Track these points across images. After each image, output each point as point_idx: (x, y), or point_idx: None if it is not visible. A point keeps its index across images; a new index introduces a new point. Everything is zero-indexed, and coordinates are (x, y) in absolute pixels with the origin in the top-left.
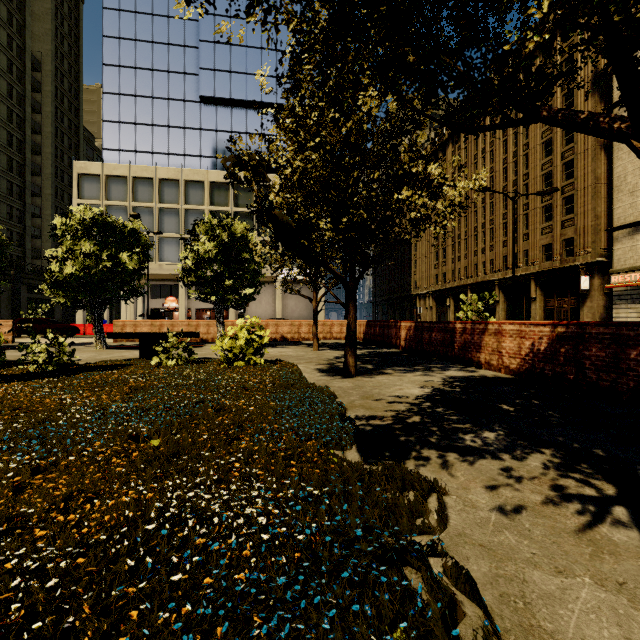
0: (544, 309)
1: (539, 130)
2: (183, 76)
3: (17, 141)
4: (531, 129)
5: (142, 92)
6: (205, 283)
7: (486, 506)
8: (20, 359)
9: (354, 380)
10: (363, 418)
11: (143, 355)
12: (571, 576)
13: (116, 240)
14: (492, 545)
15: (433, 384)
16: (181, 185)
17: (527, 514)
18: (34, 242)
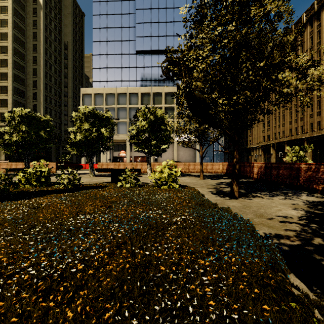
0: None
1: None
2: (128, 42)
3: (58, 82)
4: None
5: (110, 52)
6: (141, 143)
7: None
8: (56, 182)
9: (240, 201)
10: (272, 236)
11: (112, 180)
12: None
13: (99, 122)
14: None
15: (301, 207)
16: (127, 95)
17: None
18: (65, 127)
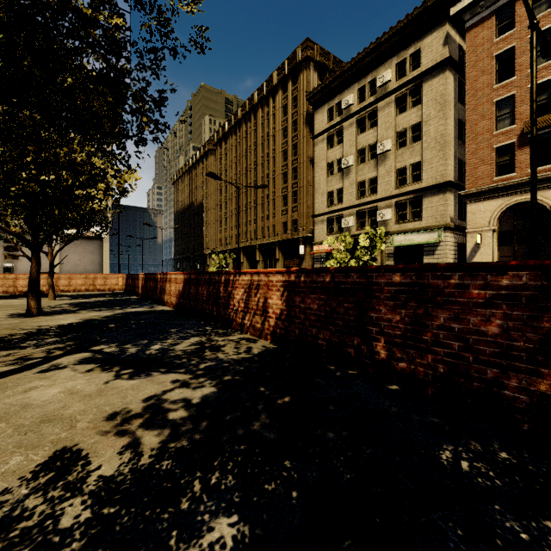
0: (284, 267)
1: (281, 142)
2: None
3: None
4: (276, 140)
5: None
6: None
7: None
8: None
9: (29, 319)
10: None
11: None
12: None
13: None
14: None
15: (96, 317)
16: None
17: None
18: None
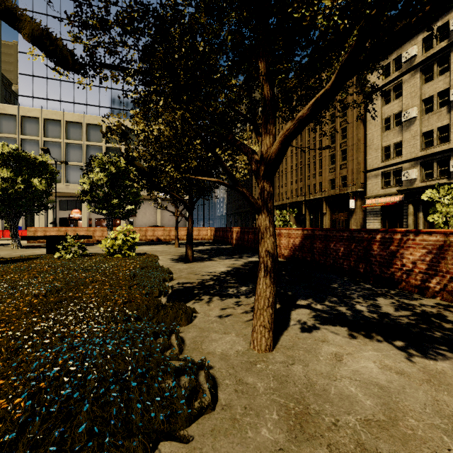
0: (331, 220)
1: None
2: (85, 46)
3: None
4: None
5: None
6: (98, 201)
7: (214, 315)
8: None
9: (190, 264)
10: (181, 283)
11: (49, 251)
12: (228, 334)
13: (29, 168)
14: (204, 327)
15: (236, 265)
16: (84, 127)
17: (230, 317)
18: None
